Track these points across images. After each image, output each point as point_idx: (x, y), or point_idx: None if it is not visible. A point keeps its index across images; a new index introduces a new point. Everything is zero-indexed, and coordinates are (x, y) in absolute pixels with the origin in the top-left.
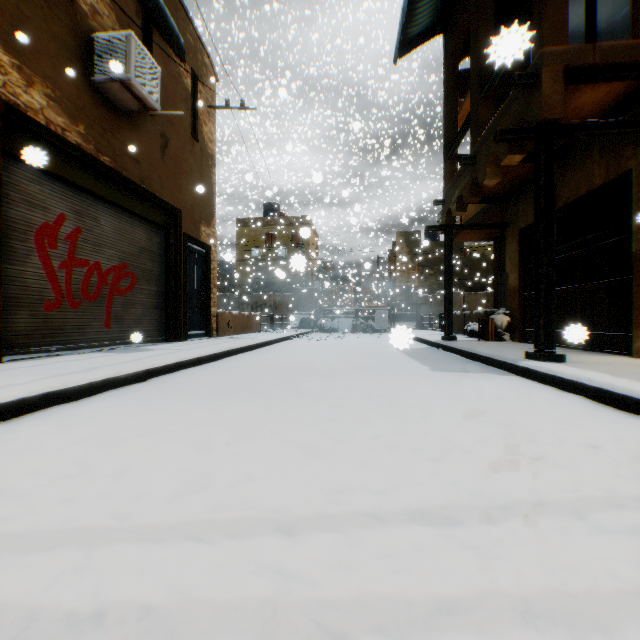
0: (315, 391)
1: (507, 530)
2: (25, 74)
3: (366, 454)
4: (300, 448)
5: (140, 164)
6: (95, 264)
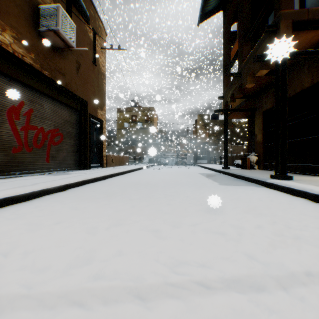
0: (158, 196)
1: (296, 296)
2: (0, 24)
3: (191, 236)
4: (150, 232)
5: (65, 76)
6: (41, 128)
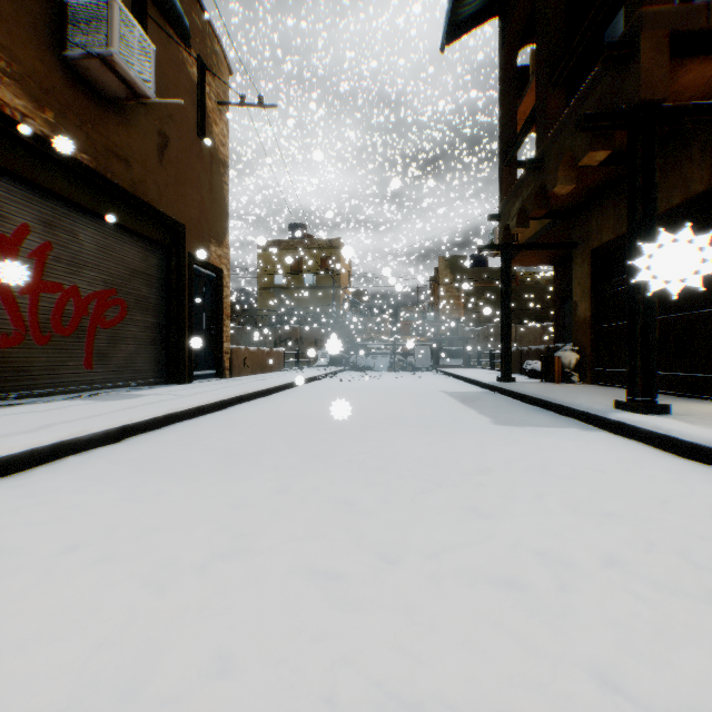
0: (346, 458)
1: None
2: None
3: (430, 595)
4: (320, 578)
5: (131, 166)
6: (71, 289)
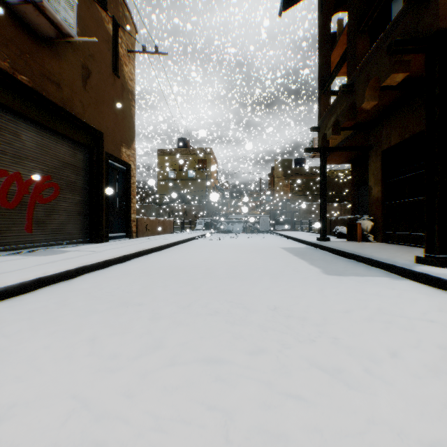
0: (214, 308)
1: None
2: None
3: None
4: None
5: (61, 88)
6: (15, 174)
